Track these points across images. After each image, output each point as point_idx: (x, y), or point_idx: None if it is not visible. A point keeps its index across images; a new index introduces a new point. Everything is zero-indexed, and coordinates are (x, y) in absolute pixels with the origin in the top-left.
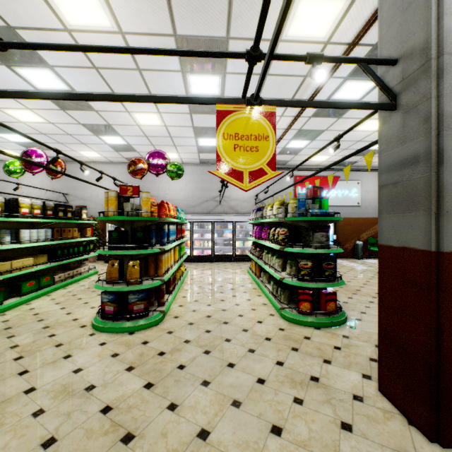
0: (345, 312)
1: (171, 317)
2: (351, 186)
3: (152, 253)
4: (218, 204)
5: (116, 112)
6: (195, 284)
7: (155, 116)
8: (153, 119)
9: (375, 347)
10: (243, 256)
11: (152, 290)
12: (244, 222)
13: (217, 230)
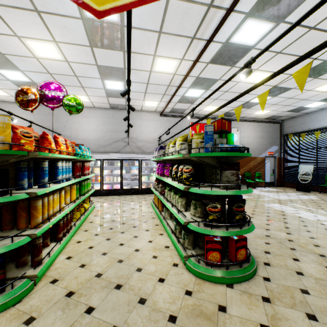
0: (252, 256)
1: (46, 282)
2: (232, 132)
3: (17, 200)
4: (127, 144)
5: (3, 36)
6: (97, 223)
7: (52, 47)
8: (51, 50)
9: (309, 320)
10: (148, 189)
11: (24, 246)
12: (148, 159)
13: (126, 167)
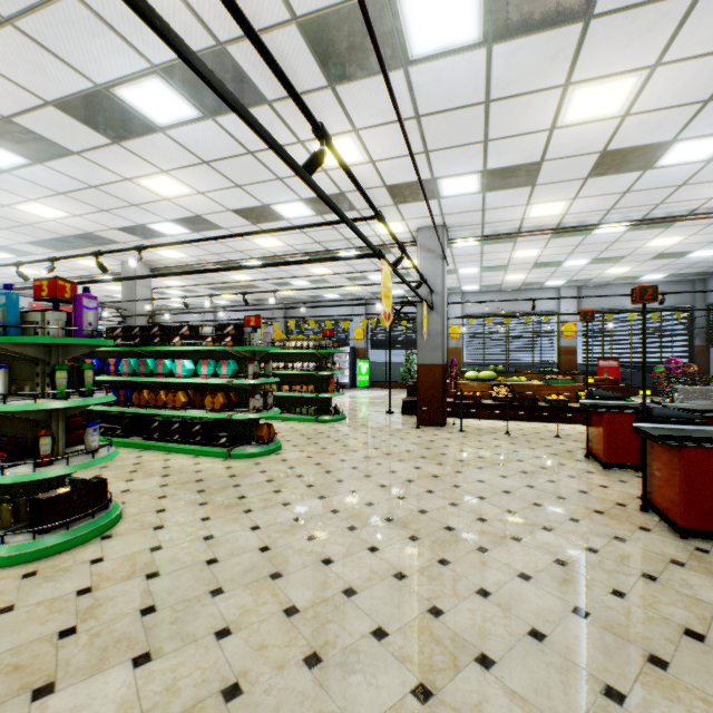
0: None
1: None
2: None
3: None
4: None
5: None
6: None
7: None
8: None
9: None
10: None
11: None
12: None
13: None
